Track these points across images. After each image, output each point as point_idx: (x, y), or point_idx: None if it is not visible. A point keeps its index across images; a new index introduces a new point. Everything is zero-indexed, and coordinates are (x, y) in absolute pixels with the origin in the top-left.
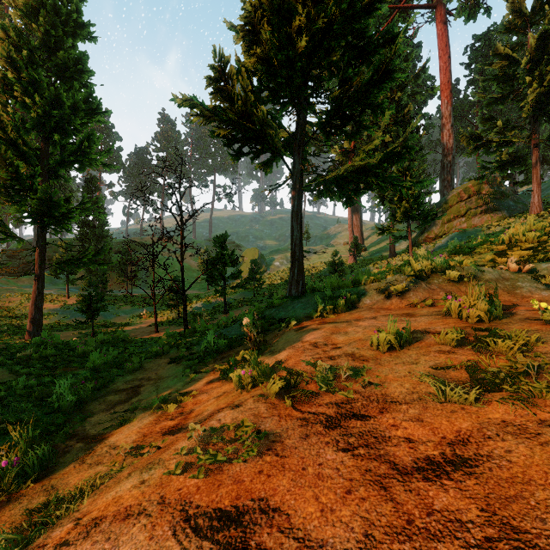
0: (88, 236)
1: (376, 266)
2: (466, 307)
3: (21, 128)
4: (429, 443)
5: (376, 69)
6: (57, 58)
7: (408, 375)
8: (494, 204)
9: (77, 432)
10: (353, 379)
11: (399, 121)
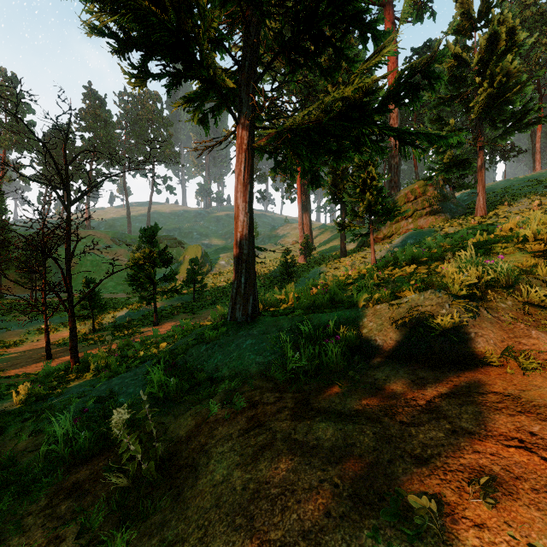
0: None
1: (329, 267)
2: None
3: None
4: None
5: None
6: None
7: None
8: (438, 207)
9: None
10: None
11: None
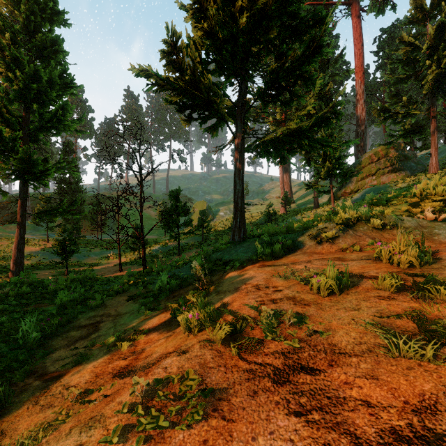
0: (66, 191)
1: (303, 216)
2: (396, 253)
3: (4, 98)
4: (391, 410)
5: (308, 45)
6: (36, 40)
7: (352, 323)
8: (399, 165)
9: (37, 369)
10: (297, 325)
11: (321, 97)
